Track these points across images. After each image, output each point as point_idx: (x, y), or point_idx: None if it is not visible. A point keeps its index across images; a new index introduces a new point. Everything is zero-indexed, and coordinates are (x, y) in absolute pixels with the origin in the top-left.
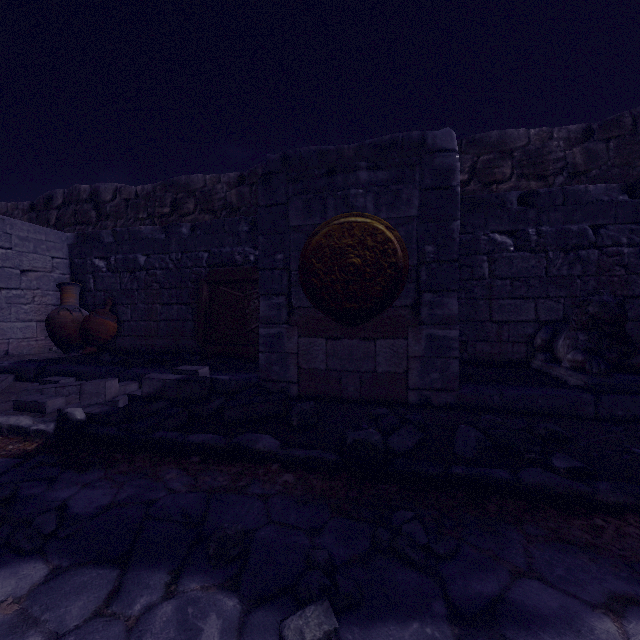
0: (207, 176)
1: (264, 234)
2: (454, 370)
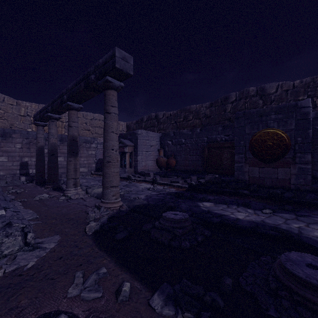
0: (197, 105)
1: (236, 136)
2: (309, 178)
